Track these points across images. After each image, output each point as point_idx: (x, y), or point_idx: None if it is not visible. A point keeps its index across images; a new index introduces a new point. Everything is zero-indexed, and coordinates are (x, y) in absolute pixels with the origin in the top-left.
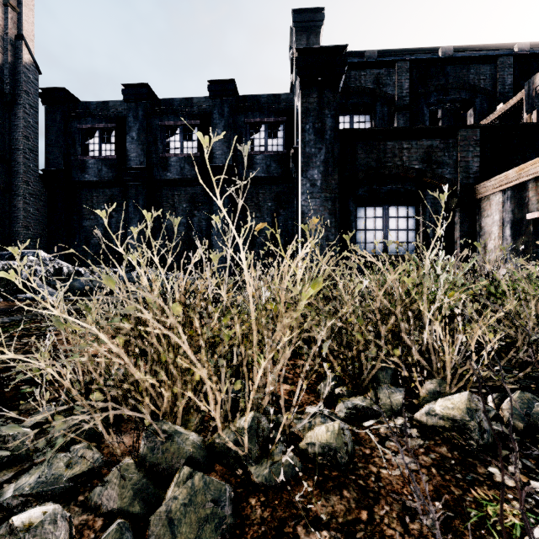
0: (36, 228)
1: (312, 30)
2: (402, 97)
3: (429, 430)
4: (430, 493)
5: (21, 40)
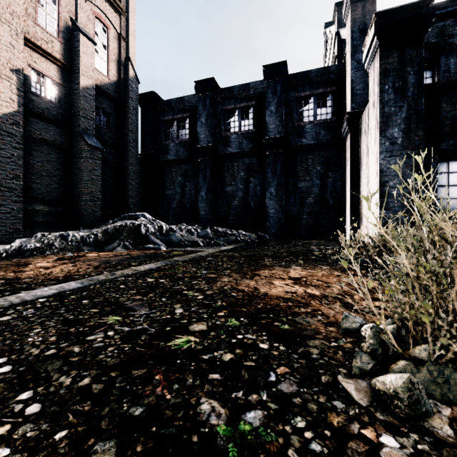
0: (137, 197)
1: None
2: None
3: None
4: None
5: (128, 61)
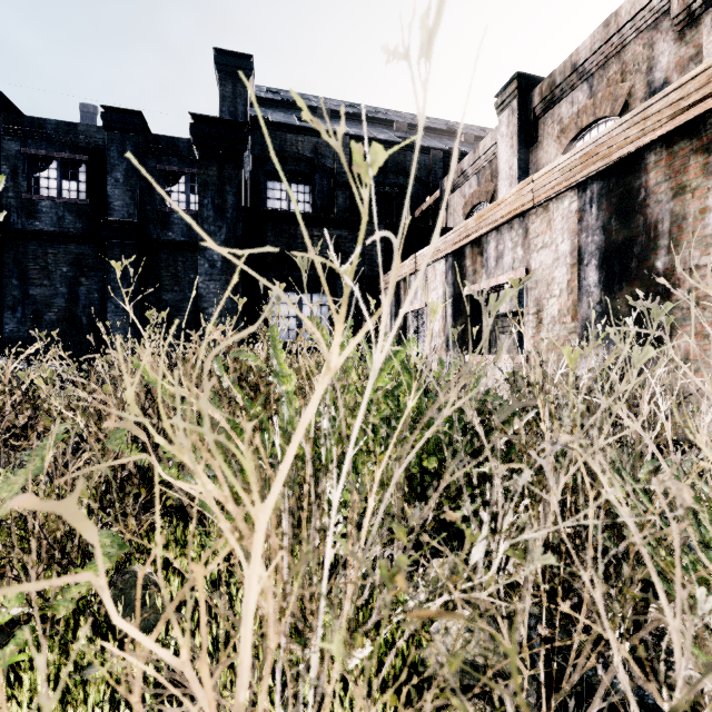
0: None
1: (240, 78)
2: (341, 173)
3: None
4: None
5: None
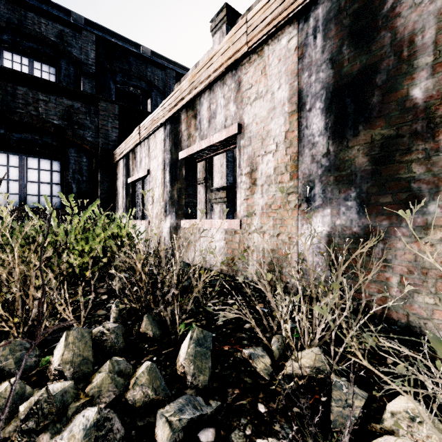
0: None
1: None
2: (88, 64)
3: None
4: None
5: None
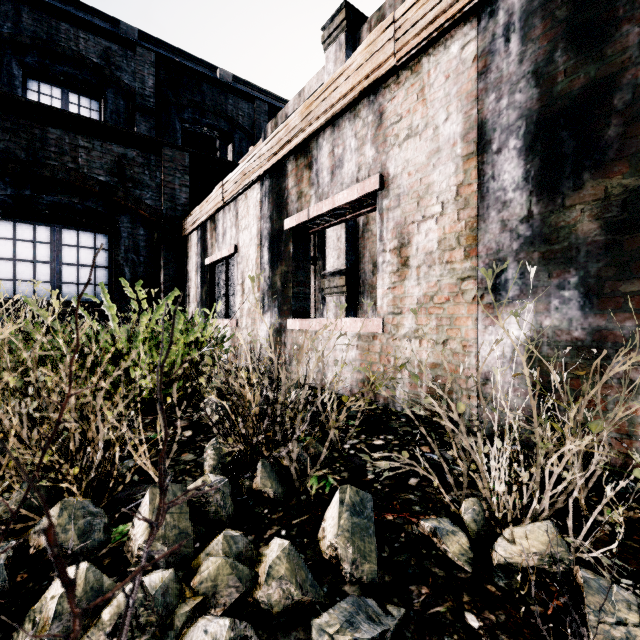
0: None
1: None
2: (144, 95)
3: None
4: None
5: None
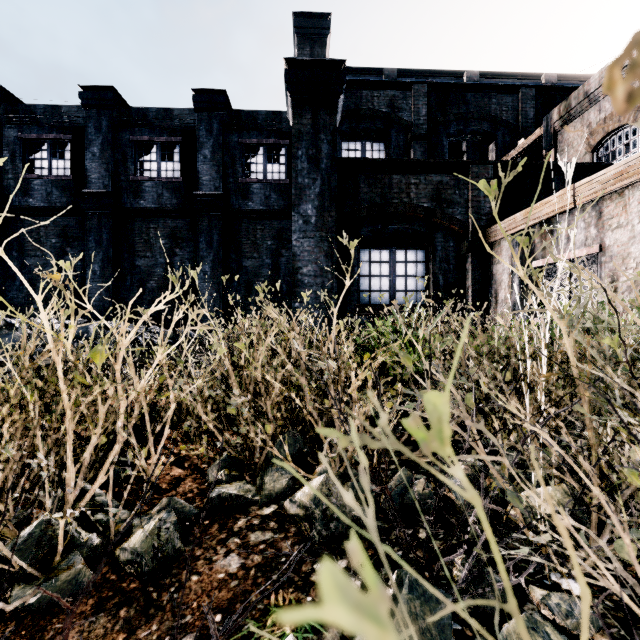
0: None
1: (317, 39)
2: (419, 124)
3: (291, 520)
4: (222, 603)
5: None
